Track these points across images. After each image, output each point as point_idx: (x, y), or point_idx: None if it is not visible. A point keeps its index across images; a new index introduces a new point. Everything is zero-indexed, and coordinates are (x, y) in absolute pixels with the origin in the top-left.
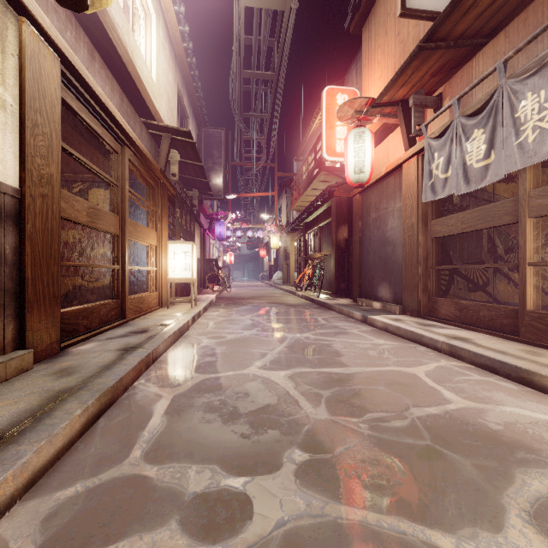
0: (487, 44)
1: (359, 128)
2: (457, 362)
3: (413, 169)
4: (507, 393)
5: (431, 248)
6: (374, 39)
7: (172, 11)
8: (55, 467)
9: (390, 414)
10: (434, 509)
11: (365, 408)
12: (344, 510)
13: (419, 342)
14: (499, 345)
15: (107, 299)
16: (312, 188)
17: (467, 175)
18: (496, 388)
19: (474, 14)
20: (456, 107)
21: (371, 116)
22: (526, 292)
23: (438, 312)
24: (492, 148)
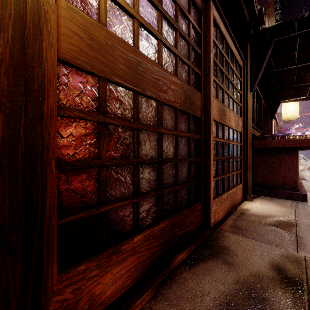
0: None
1: None
2: None
3: None
4: None
5: None
6: None
7: None
8: None
9: None
10: None
11: None
12: None
13: None
14: None
15: None
16: None
17: None
18: None
19: None
20: None
21: None
22: None
23: None
24: None
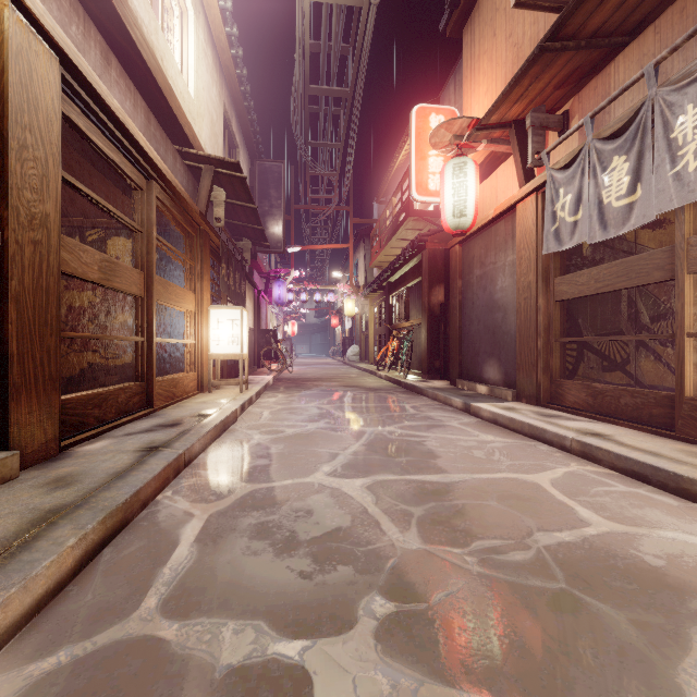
0: (630, 43)
1: (459, 157)
2: (593, 467)
3: (530, 211)
4: (665, 511)
5: (554, 315)
6: (479, 43)
7: (216, 7)
8: (32, 624)
9: (506, 542)
10: (579, 694)
11: (471, 532)
12: (447, 695)
13: (539, 438)
14: (649, 444)
15: (131, 381)
16: (398, 238)
17: (604, 218)
18: (649, 503)
19: (614, 2)
20: (589, 127)
21: (474, 143)
22: (684, 372)
23: (564, 399)
24: (638, 181)
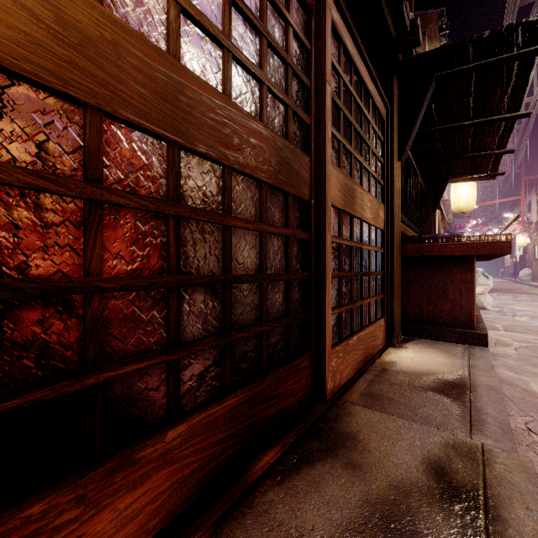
0: None
1: None
2: None
3: None
4: None
5: None
6: None
7: None
8: None
9: None
10: None
11: None
12: None
13: None
14: None
15: None
16: None
17: None
18: None
19: None
20: None
21: None
22: None
23: None
24: None
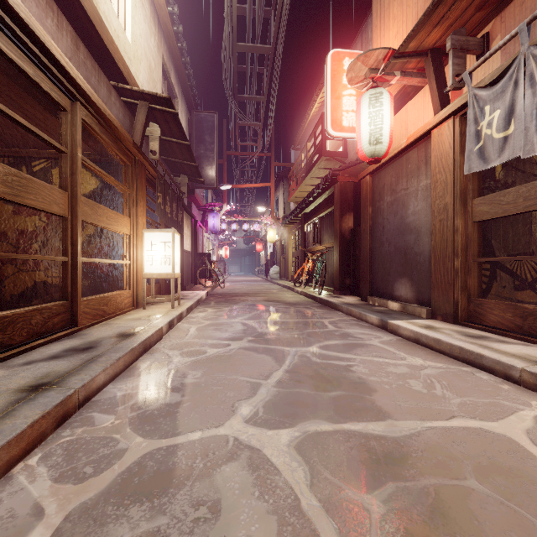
0: None
1: (375, 88)
2: None
3: (446, 136)
4: None
5: (472, 235)
6: None
7: None
8: None
9: None
10: None
11: None
12: None
13: (475, 363)
14: None
15: None
16: (312, 177)
17: None
18: None
19: None
20: (525, 35)
21: (389, 76)
22: None
23: (485, 318)
24: None
